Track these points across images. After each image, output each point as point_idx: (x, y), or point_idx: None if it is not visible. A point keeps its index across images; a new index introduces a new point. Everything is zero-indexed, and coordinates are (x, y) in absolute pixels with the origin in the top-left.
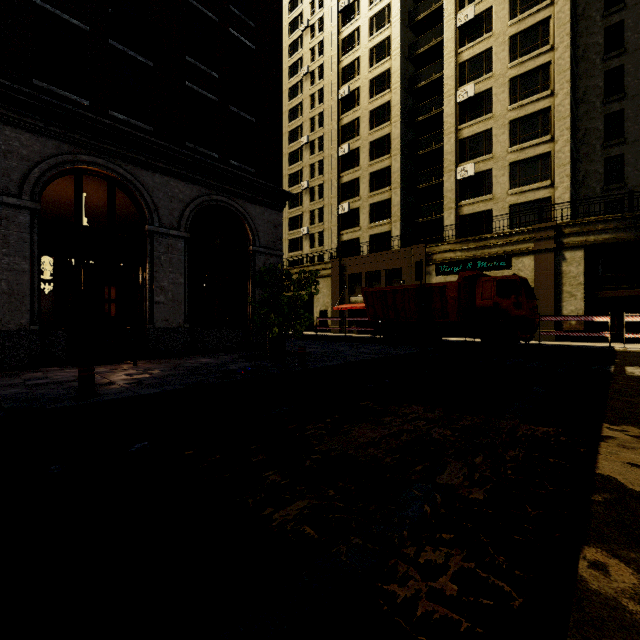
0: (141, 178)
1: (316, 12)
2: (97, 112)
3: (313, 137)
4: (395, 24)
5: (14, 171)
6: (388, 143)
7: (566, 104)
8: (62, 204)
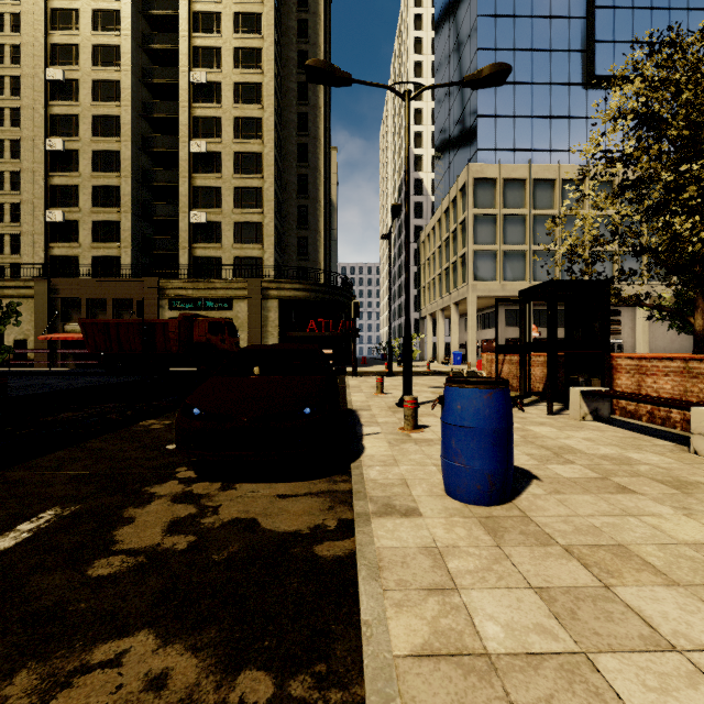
0: None
1: None
2: None
3: (1, 103)
4: (126, 38)
5: None
6: (118, 160)
7: (272, 191)
8: None
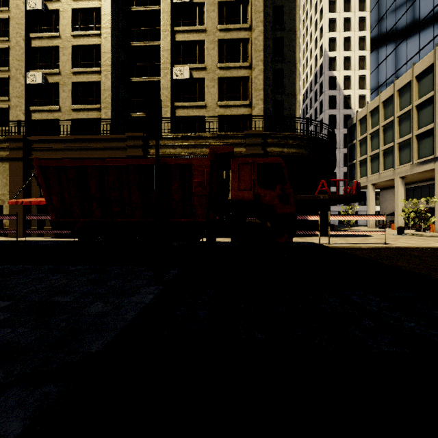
0: None
1: None
2: None
3: None
4: None
5: None
6: (97, 18)
7: (260, 40)
8: None
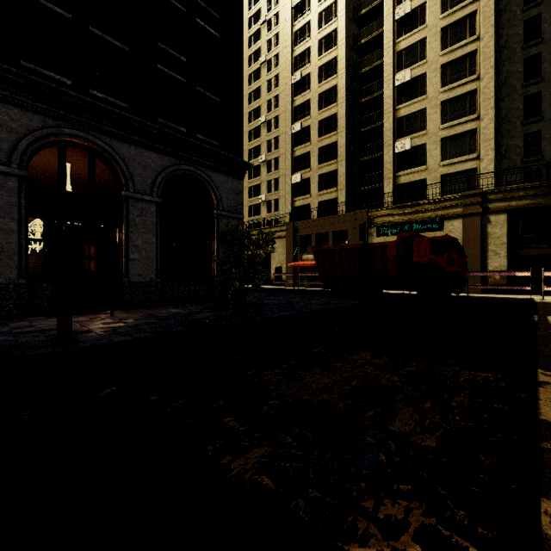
0: (118, 149)
1: (272, 8)
2: (78, 90)
3: (270, 117)
4: (341, 18)
5: (4, 142)
6: (335, 121)
7: (491, 87)
8: (50, 173)
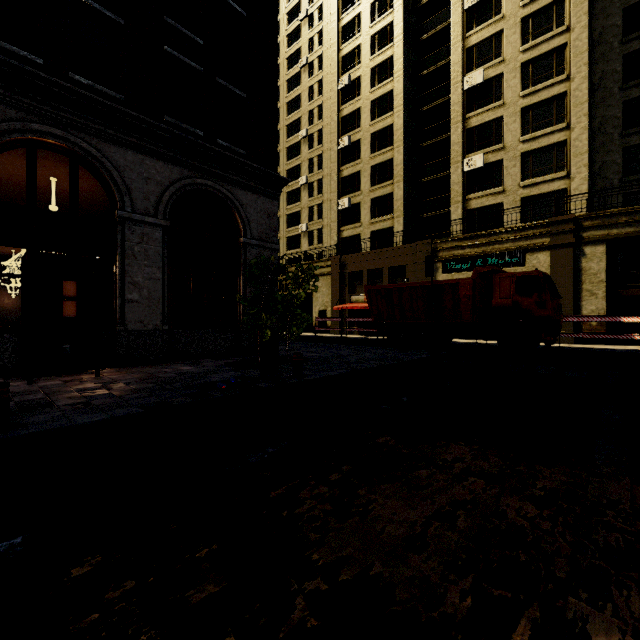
0: (109, 155)
1: (315, 1)
2: (53, 73)
3: (312, 130)
4: (398, 9)
5: None
6: (391, 134)
7: (584, 88)
8: None
